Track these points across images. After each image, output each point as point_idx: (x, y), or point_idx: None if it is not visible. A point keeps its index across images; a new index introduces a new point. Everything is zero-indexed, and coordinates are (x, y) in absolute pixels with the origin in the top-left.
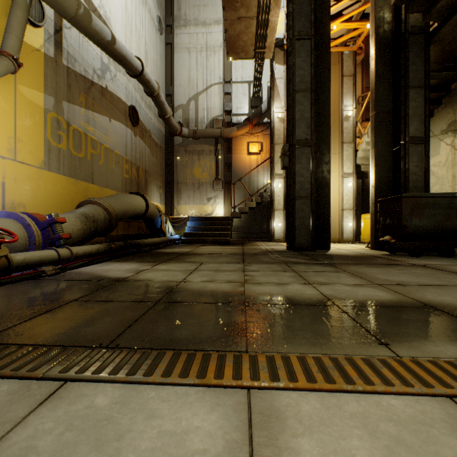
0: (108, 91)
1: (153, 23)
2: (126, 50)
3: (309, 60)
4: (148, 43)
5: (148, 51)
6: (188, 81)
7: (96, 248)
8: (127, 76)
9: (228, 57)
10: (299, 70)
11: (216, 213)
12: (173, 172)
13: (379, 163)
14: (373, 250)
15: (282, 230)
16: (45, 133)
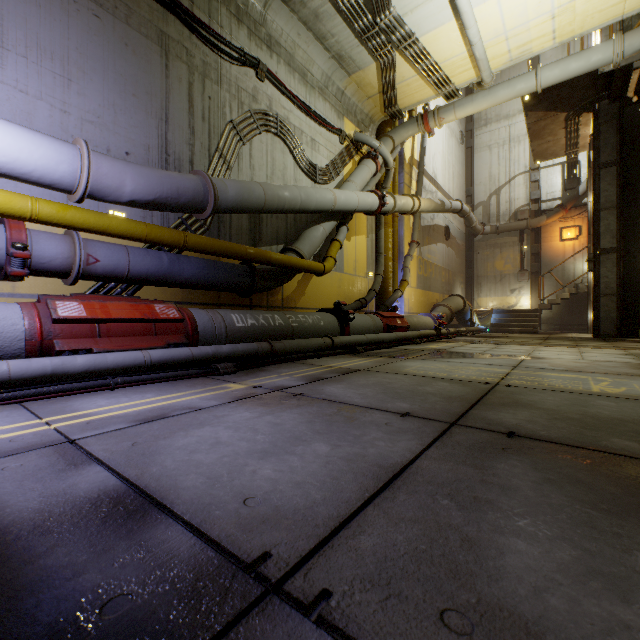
0: (435, 225)
1: (456, 142)
2: (455, 204)
3: (614, 182)
4: (454, 164)
5: (454, 171)
6: (488, 177)
7: (453, 330)
8: None
9: (534, 162)
10: (603, 192)
11: (521, 304)
12: (472, 267)
13: None
14: None
15: None
16: (416, 269)
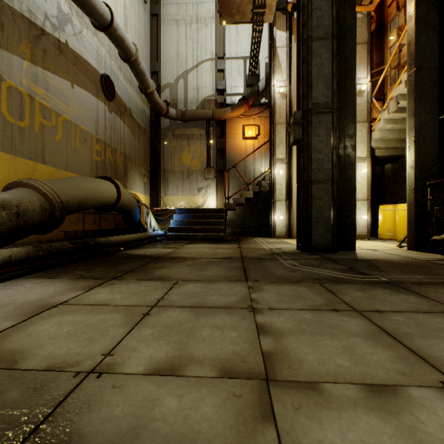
0: (70, 49)
1: None
2: None
3: None
4: (128, 7)
5: (128, 17)
6: (176, 56)
7: (4, 255)
8: (98, 37)
9: (221, 20)
10: (316, 10)
11: (208, 204)
12: (159, 159)
13: (421, 135)
14: (412, 251)
15: (284, 224)
16: None
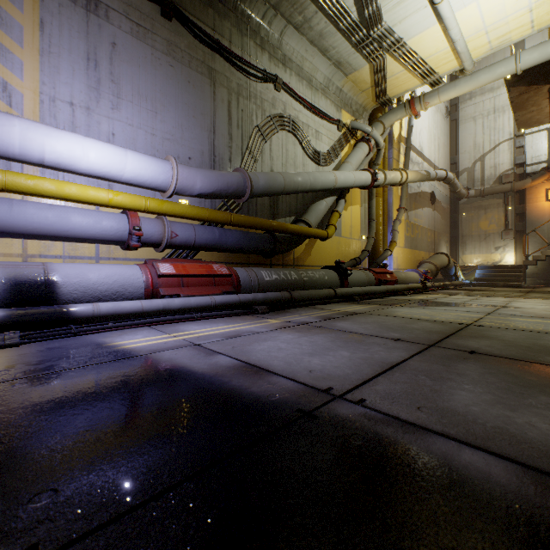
0: (421, 192)
1: (442, 117)
2: (440, 173)
3: None
4: (439, 137)
5: (439, 143)
6: (472, 146)
7: (438, 284)
8: None
9: (518, 130)
10: None
11: (505, 260)
12: (457, 227)
13: None
14: None
15: None
16: (404, 231)
